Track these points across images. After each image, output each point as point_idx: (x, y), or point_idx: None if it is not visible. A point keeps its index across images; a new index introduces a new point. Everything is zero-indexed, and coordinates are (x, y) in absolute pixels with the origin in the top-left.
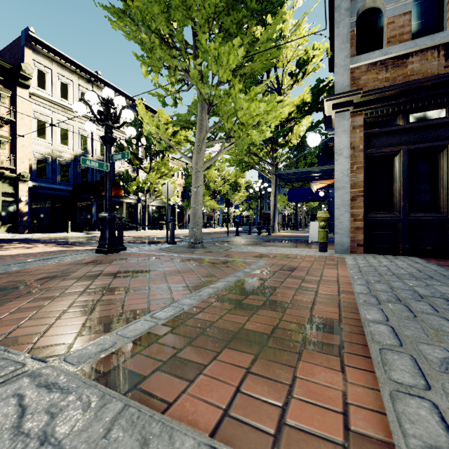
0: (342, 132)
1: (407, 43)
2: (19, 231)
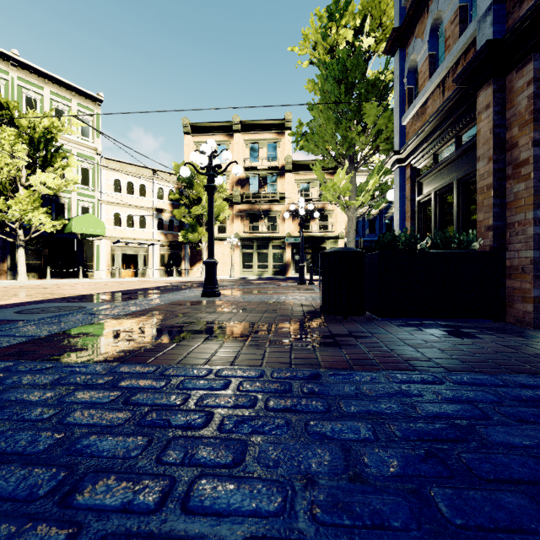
0: (396, 188)
1: (422, 92)
2: None
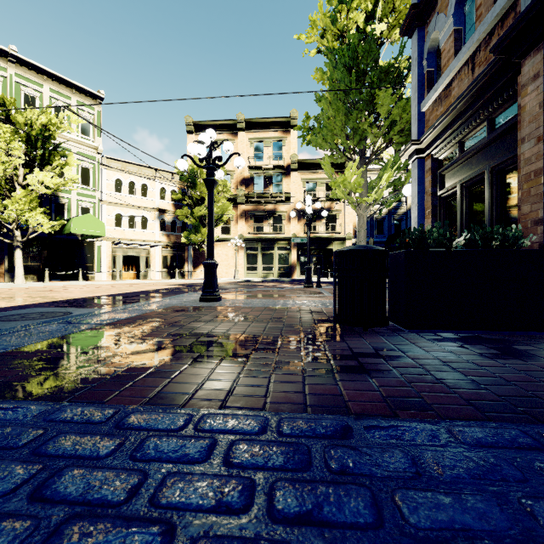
0: (414, 181)
1: (446, 72)
2: None
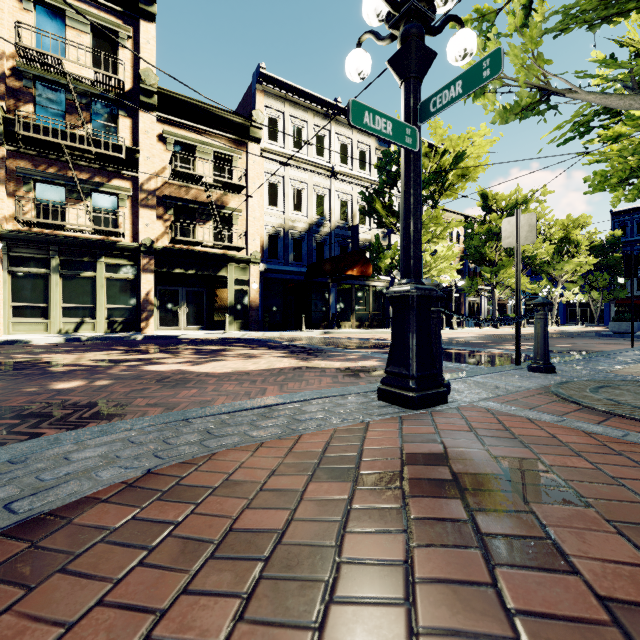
0: None
1: None
2: (251, 328)
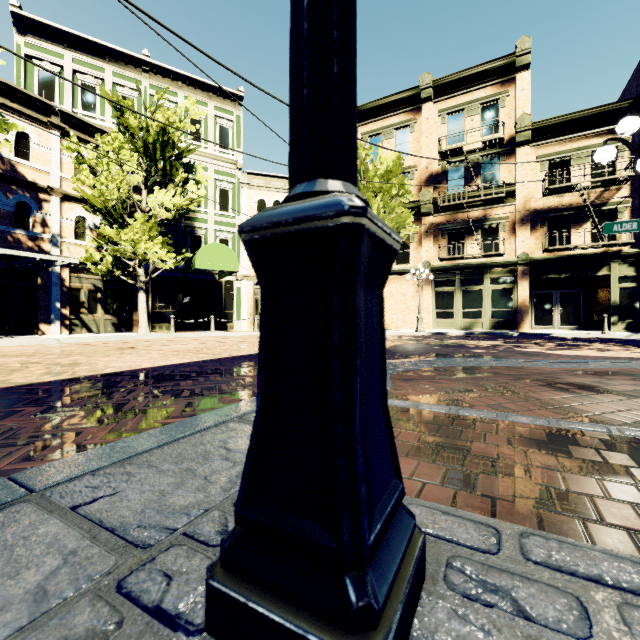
0: None
1: None
2: None
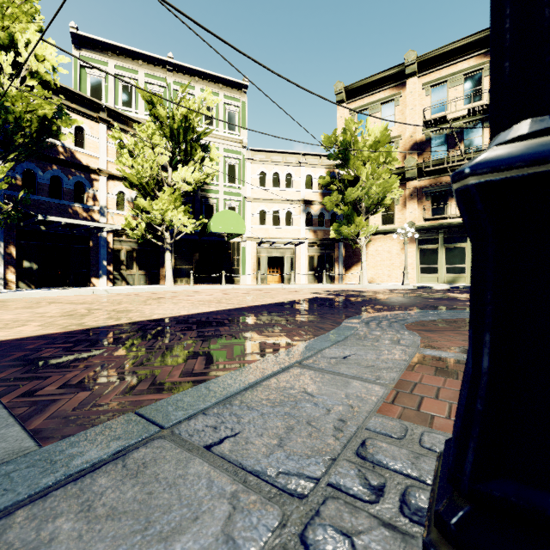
0: None
1: None
2: None
